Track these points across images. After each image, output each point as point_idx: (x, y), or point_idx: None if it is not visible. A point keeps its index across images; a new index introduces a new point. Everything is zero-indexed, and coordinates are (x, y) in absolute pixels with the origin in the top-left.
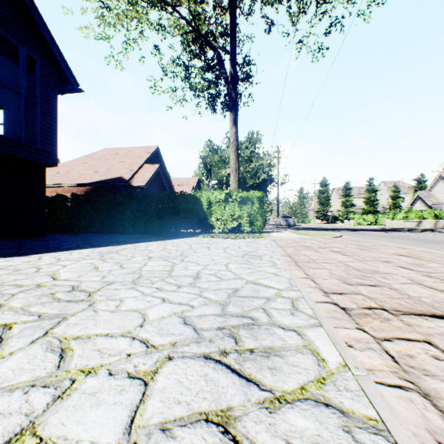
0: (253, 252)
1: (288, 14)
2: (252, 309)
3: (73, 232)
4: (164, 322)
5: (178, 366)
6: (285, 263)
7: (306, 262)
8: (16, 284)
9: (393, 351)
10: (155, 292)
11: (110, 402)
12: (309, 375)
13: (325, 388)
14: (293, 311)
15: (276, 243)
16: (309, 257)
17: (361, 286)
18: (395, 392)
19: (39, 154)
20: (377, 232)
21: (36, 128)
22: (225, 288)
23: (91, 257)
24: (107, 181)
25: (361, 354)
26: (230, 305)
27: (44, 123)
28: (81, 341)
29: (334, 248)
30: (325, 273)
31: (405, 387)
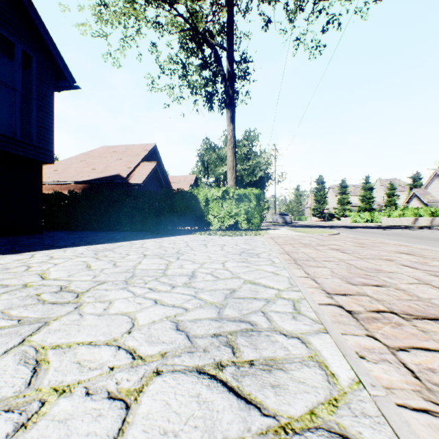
0: (251, 250)
1: (286, 12)
2: (250, 312)
3: (71, 229)
4: (155, 327)
5: (167, 383)
6: (284, 262)
7: (306, 260)
8: (2, 284)
9: (412, 364)
10: (148, 293)
11: (82, 433)
12: (318, 395)
13: (339, 413)
14: (295, 315)
15: (274, 240)
16: (308, 255)
17: (365, 287)
18: (422, 418)
19: (35, 151)
20: (374, 229)
21: (32, 125)
22: (221, 288)
23: (85, 254)
24: (104, 178)
25: (375, 367)
26: (227, 308)
27: (40, 119)
28: (60, 351)
29: (333, 246)
30: (326, 272)
31: (433, 412)
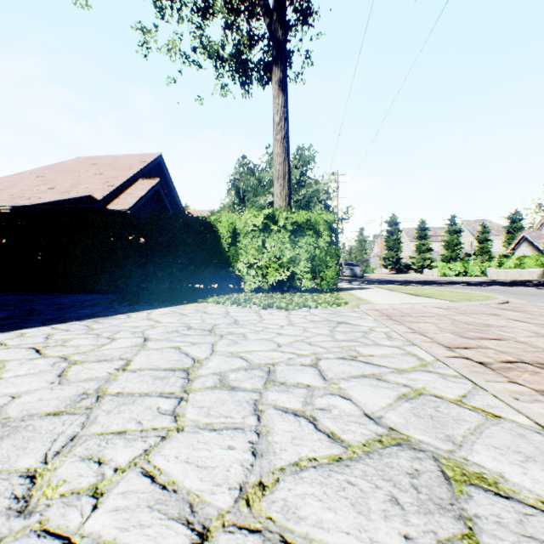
0: (492, 510)
1: None
2: None
3: None
4: None
5: None
6: None
7: None
8: None
9: None
10: None
11: None
12: None
13: None
14: None
15: (415, 330)
16: None
17: None
18: None
19: None
20: (518, 287)
21: None
22: None
23: None
24: (64, 202)
25: None
26: None
27: None
28: None
29: None
30: None
31: None
